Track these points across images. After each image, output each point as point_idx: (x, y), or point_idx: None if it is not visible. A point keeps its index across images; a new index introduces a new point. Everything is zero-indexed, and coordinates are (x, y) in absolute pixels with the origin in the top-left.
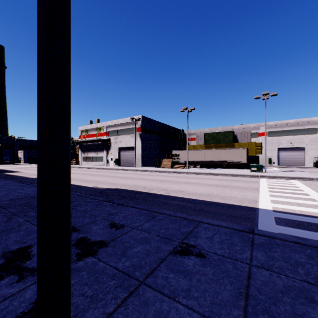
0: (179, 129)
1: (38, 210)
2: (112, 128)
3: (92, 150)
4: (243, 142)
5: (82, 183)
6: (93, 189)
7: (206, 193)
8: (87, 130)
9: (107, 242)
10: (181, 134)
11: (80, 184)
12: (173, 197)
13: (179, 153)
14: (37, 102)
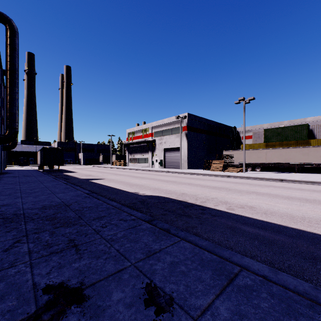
0: (230, 127)
1: None
2: (157, 129)
3: (138, 151)
4: None
5: (124, 187)
6: (134, 195)
7: (297, 214)
8: (134, 132)
9: None
10: (233, 132)
11: (122, 188)
12: (242, 217)
13: (231, 154)
14: None
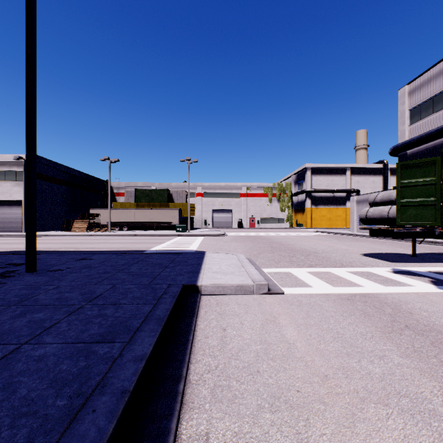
0: (101, 180)
1: (27, 227)
2: None
3: None
4: (179, 202)
5: None
6: None
7: (117, 247)
8: None
9: None
10: (105, 187)
11: None
12: (83, 251)
13: (100, 213)
14: (26, 197)
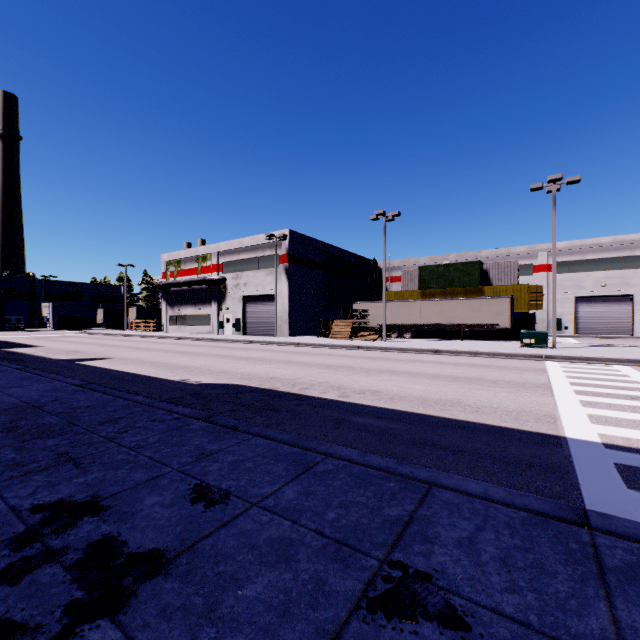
0: (366, 259)
1: None
2: (229, 257)
3: (188, 301)
4: (502, 284)
5: (159, 372)
6: (178, 385)
7: (433, 397)
8: (179, 261)
9: (170, 556)
10: (372, 270)
11: (154, 374)
12: (357, 405)
13: (367, 308)
14: None
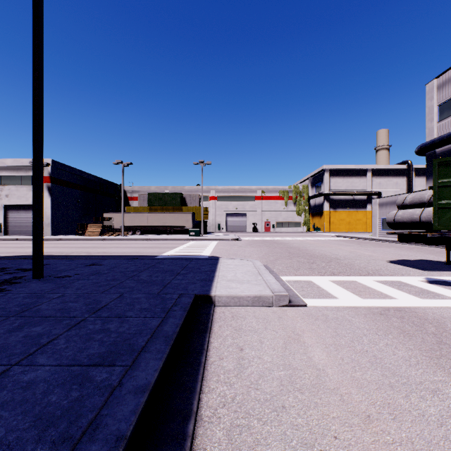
0: (115, 184)
1: (34, 231)
2: None
3: None
4: (192, 206)
5: None
6: None
7: (129, 252)
8: None
9: None
10: (119, 191)
11: None
12: (95, 255)
13: (113, 217)
14: (33, 200)
